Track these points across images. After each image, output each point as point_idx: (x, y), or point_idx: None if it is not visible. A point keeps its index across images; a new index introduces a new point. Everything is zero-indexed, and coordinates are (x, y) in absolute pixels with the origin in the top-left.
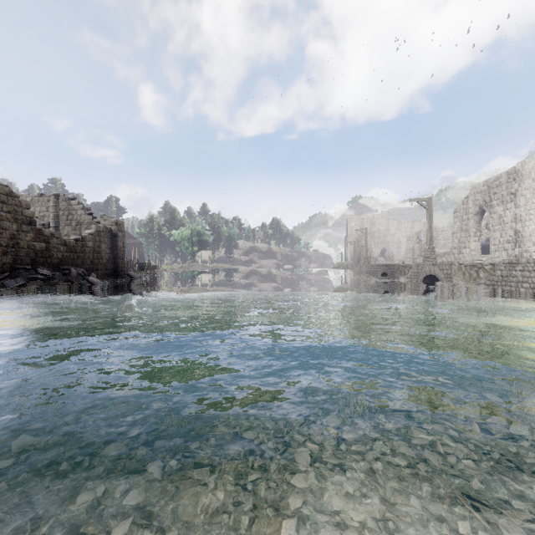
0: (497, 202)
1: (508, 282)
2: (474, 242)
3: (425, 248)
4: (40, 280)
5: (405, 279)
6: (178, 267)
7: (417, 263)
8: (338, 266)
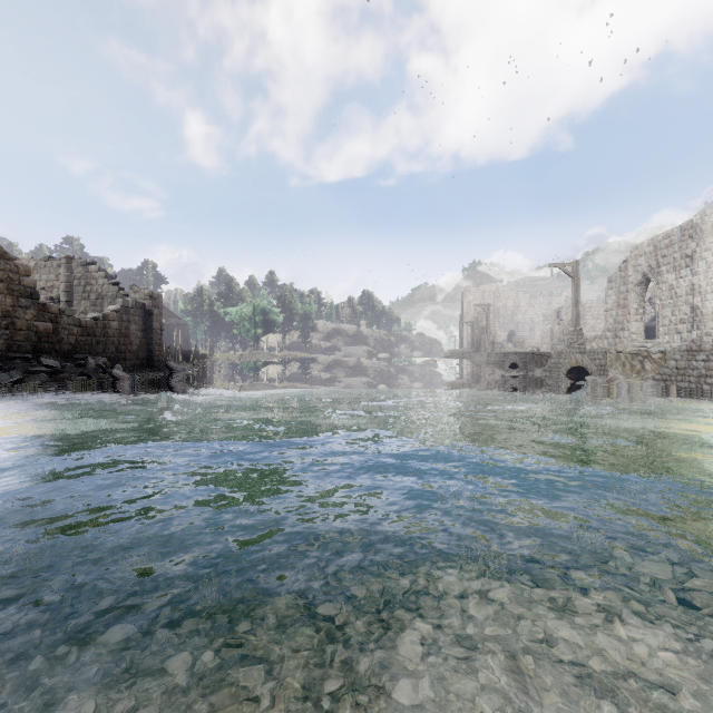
0: (667, 268)
1: (686, 377)
2: (635, 323)
3: (569, 330)
4: (44, 374)
5: (543, 372)
6: (236, 355)
7: (559, 351)
8: (451, 354)
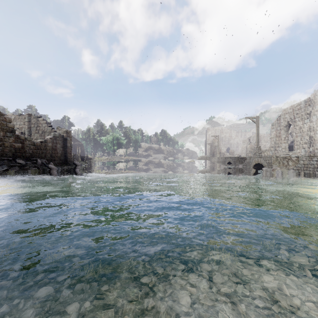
0: (299, 119)
1: (308, 168)
2: (284, 143)
3: (254, 147)
4: (17, 166)
5: (242, 166)
6: (105, 158)
7: (250, 156)
8: (201, 158)
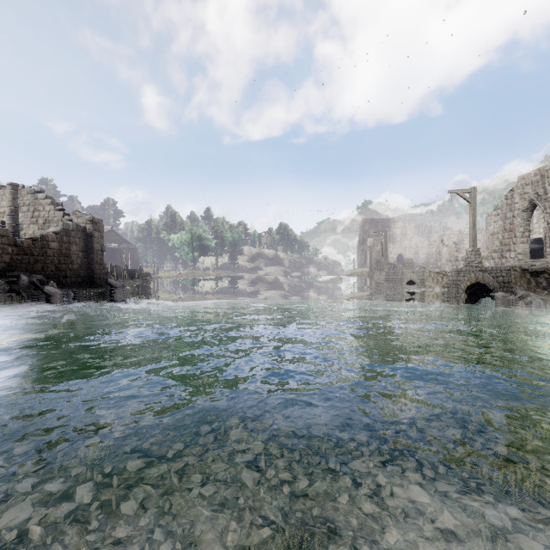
0: None
1: None
2: (521, 244)
3: (467, 251)
4: None
5: (442, 288)
6: (175, 274)
7: (457, 269)
8: (352, 273)
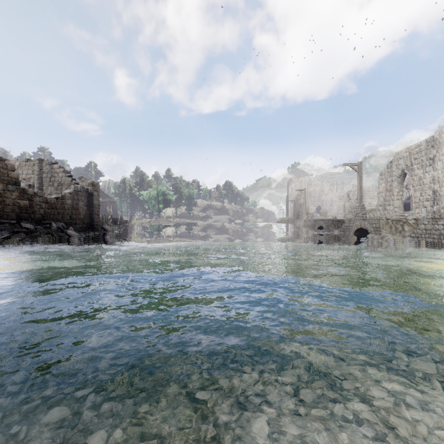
0: (418, 166)
1: (431, 235)
2: (397, 201)
3: (356, 205)
4: (23, 233)
5: (339, 232)
6: (146, 221)
7: (349, 218)
8: (281, 220)
